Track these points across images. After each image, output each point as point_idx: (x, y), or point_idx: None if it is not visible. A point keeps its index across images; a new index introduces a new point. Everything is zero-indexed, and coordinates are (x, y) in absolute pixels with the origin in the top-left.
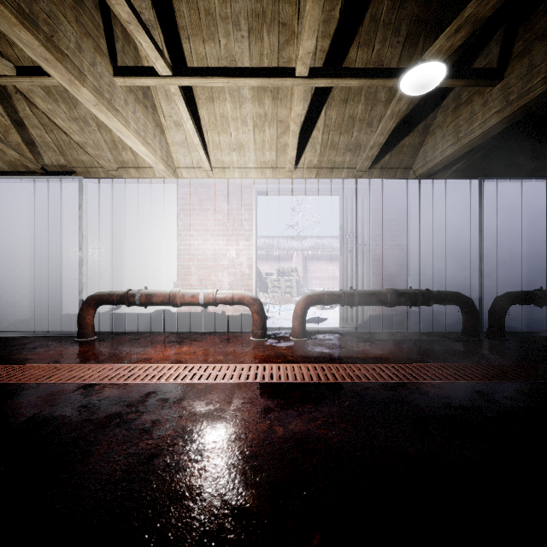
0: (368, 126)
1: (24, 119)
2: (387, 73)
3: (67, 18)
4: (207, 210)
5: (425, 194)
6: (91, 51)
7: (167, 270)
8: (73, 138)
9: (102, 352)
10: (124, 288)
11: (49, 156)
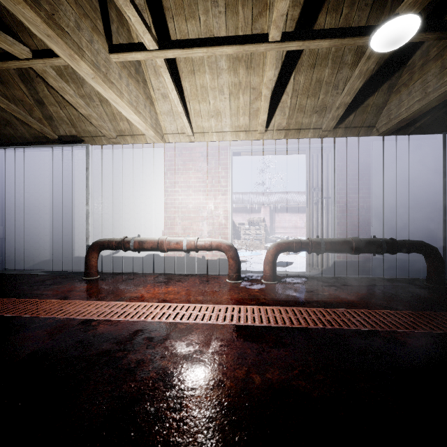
0: (334, 89)
1: (43, 98)
2: (358, 31)
3: None
4: (189, 170)
5: (387, 150)
6: (89, 30)
7: (157, 221)
8: (80, 111)
9: (102, 290)
10: (122, 236)
11: (63, 128)
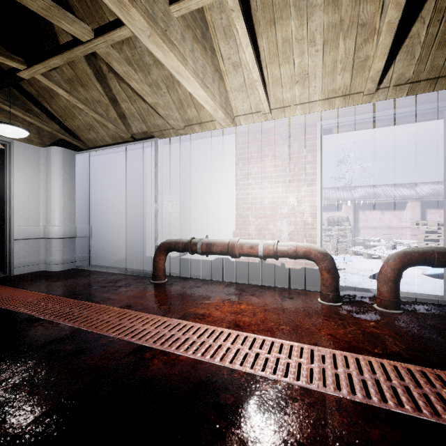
0: None
1: (116, 95)
2: None
3: None
4: (265, 157)
5: None
6: None
7: (227, 219)
8: (147, 100)
9: (166, 299)
10: (190, 236)
11: (135, 126)
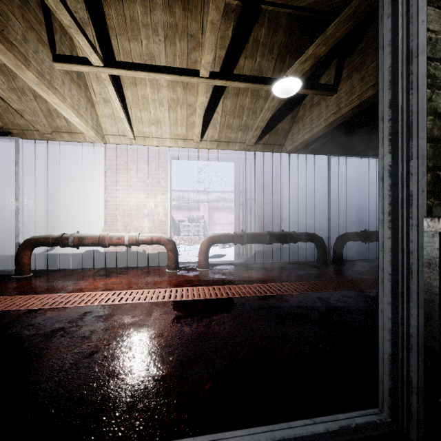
0: (254, 114)
1: None
2: (264, 80)
3: (15, 15)
4: (130, 170)
5: (293, 164)
6: (35, 42)
7: (97, 217)
8: (12, 105)
9: (40, 285)
10: (57, 232)
11: None
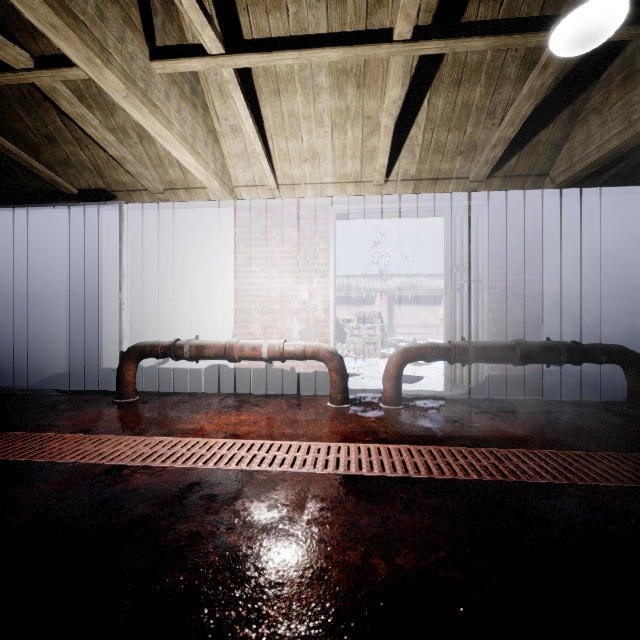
0: (489, 118)
1: (55, 133)
2: (530, 24)
3: None
4: (272, 240)
5: (566, 210)
6: (119, 23)
7: (224, 315)
8: (110, 151)
9: (141, 419)
10: (172, 337)
11: (85, 179)
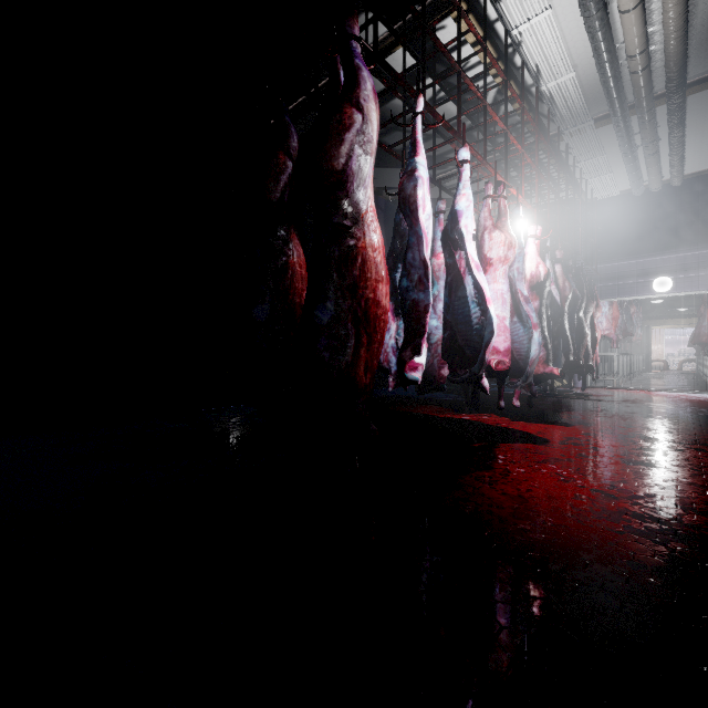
0: None
1: None
2: None
3: None
4: None
5: None
6: None
7: None
8: None
9: None
10: None
11: None
